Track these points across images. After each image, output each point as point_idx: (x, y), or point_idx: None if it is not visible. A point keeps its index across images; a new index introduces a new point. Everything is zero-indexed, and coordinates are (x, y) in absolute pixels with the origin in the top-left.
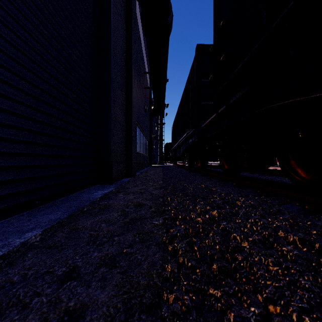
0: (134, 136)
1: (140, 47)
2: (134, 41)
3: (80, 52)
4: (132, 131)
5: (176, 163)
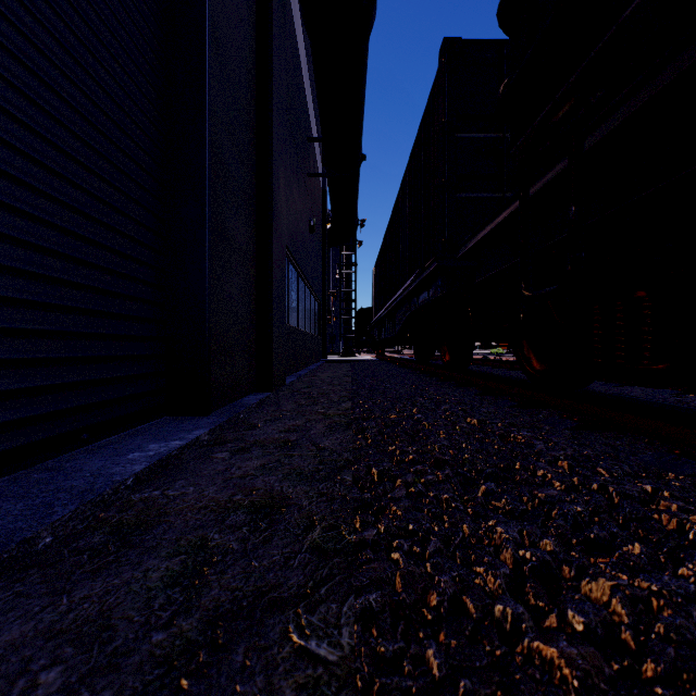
0: (278, 283)
1: (297, 74)
2: (279, 38)
3: (96, 8)
4: (273, 270)
5: (383, 354)
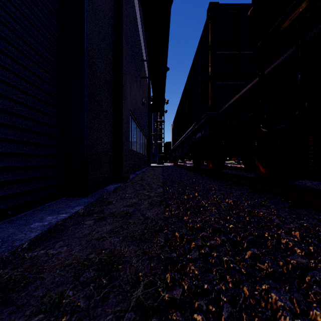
0: (125, 128)
1: (136, 27)
2: (126, 5)
3: None
4: (123, 121)
5: (177, 163)
